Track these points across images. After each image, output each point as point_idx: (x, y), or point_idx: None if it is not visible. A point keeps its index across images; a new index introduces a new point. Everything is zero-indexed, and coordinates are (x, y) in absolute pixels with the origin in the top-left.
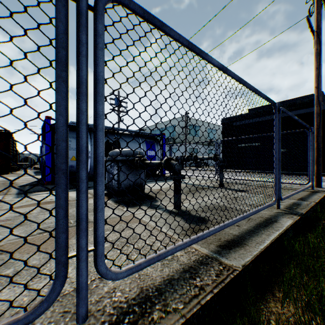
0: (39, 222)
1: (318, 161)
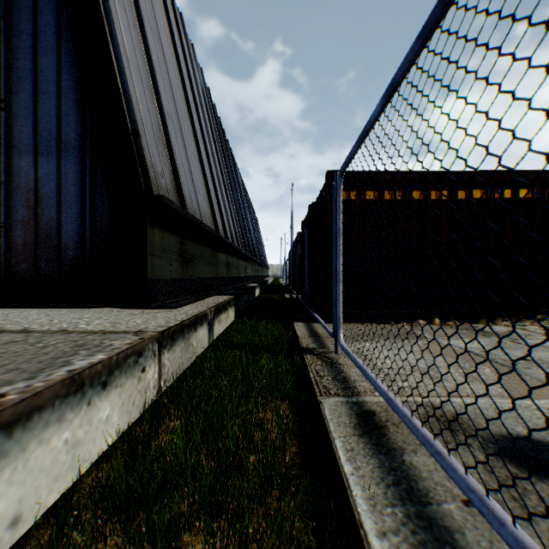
0: (508, 351)
1: None
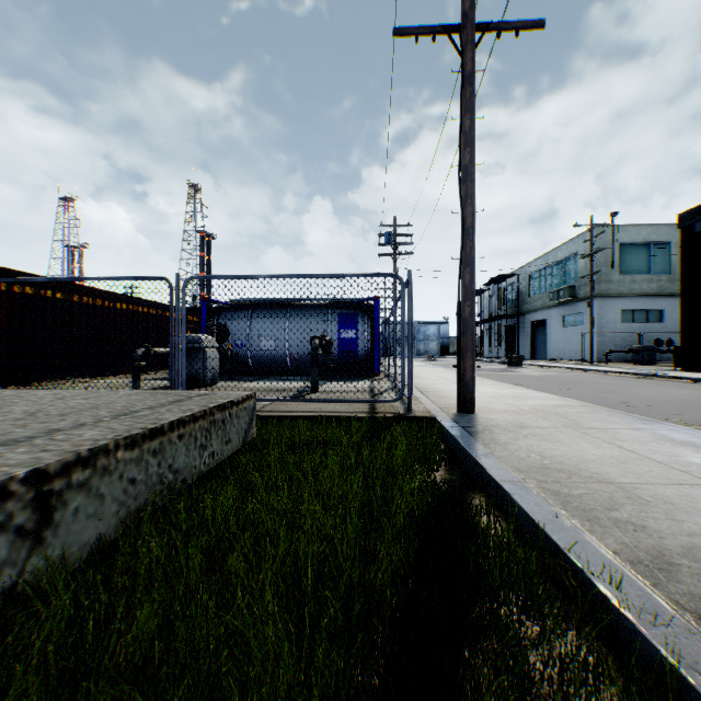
0: None
1: (458, 346)
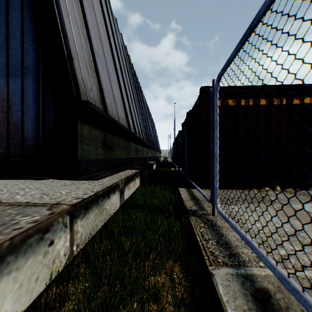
0: None
1: None
